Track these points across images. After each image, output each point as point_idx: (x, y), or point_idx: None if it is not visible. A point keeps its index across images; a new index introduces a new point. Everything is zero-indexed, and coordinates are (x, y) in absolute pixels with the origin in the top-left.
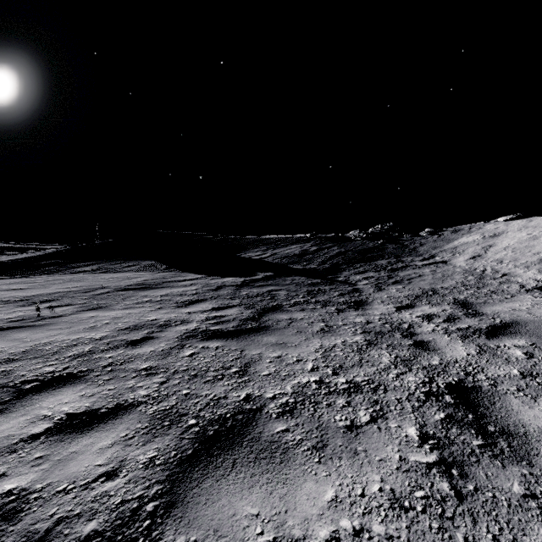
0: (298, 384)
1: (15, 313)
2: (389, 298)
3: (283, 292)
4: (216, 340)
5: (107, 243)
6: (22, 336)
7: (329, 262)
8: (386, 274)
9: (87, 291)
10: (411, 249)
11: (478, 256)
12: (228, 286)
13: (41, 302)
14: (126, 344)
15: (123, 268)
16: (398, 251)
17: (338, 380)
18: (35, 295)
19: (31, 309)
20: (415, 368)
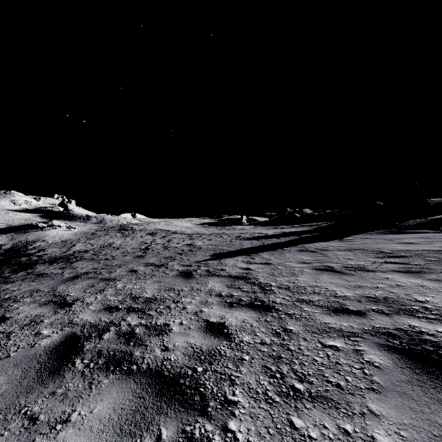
0: None
1: (360, 262)
2: None
3: None
4: (397, 356)
5: None
6: (322, 277)
7: None
8: None
9: None
10: None
11: None
12: None
13: (393, 257)
14: (334, 308)
15: None
16: None
17: None
18: (405, 250)
19: (374, 261)
20: None
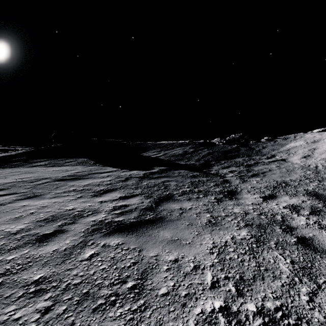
0: (202, 317)
1: None
2: (253, 188)
3: (173, 183)
4: (117, 234)
5: (58, 146)
6: None
7: (202, 159)
8: (245, 169)
9: (33, 181)
10: (257, 150)
11: (308, 156)
12: (133, 178)
13: None
14: (35, 240)
15: (65, 163)
16: (248, 152)
17: (247, 308)
18: None
19: None
20: (323, 283)
